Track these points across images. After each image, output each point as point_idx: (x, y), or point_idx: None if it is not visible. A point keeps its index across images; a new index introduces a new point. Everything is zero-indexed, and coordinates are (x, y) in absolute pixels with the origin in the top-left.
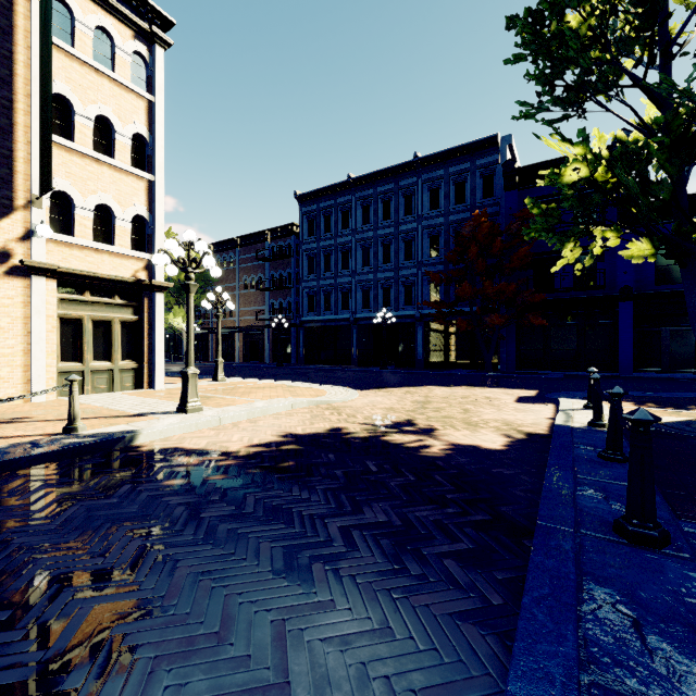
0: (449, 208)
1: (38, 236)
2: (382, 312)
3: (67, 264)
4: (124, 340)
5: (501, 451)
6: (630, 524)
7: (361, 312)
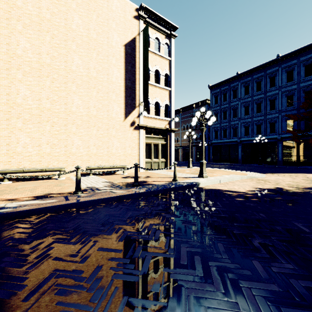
0: (300, 79)
1: (141, 115)
2: (259, 137)
3: (148, 124)
4: (161, 151)
5: None
6: None
7: (243, 137)
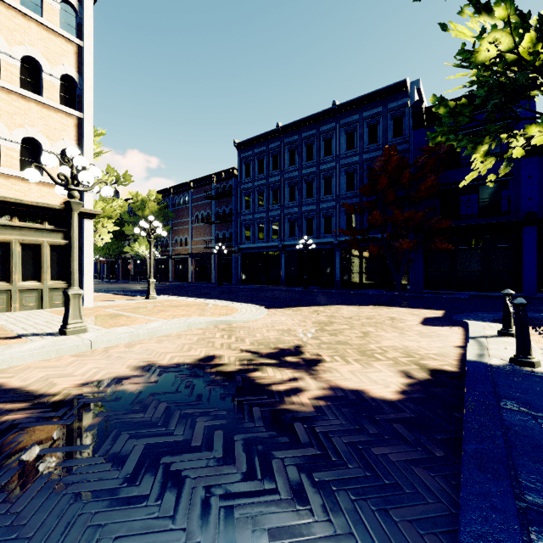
0: (363, 148)
1: None
2: (303, 239)
3: None
4: (55, 262)
5: (394, 404)
6: None
7: (288, 240)
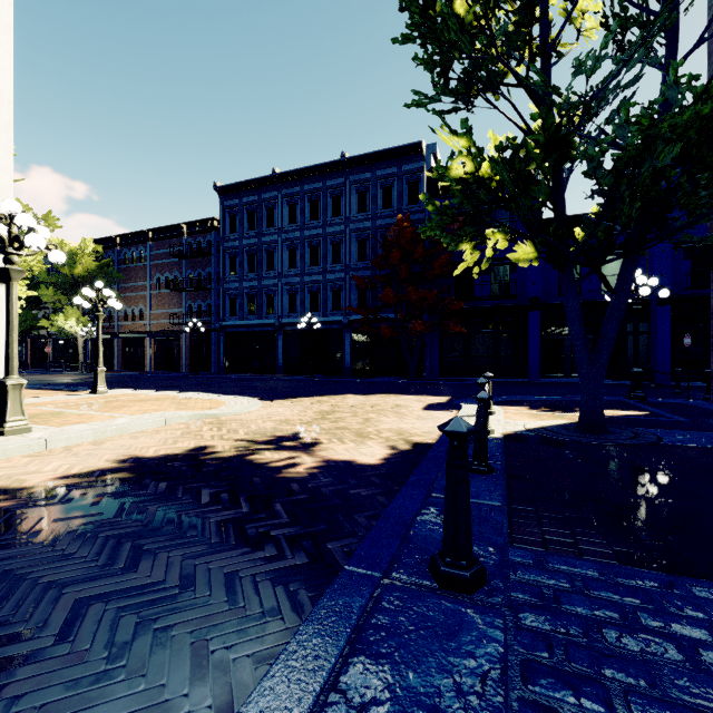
0: (377, 212)
1: None
2: (306, 317)
3: None
4: None
5: (375, 467)
6: (443, 563)
7: (288, 317)
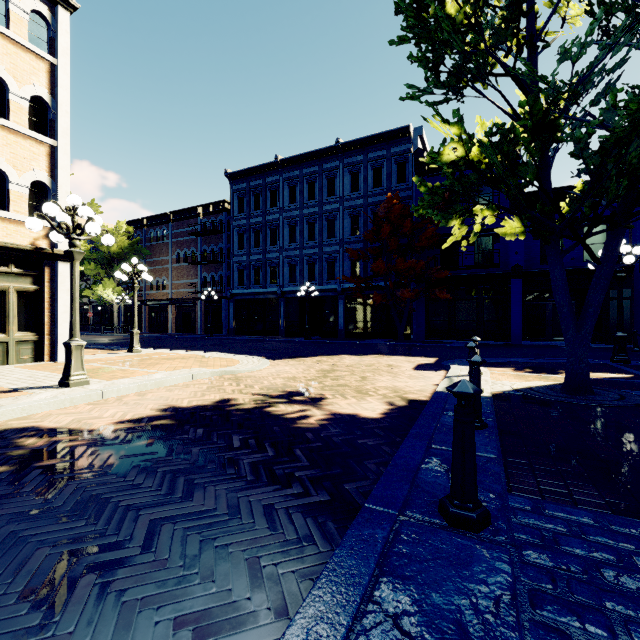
0: (368, 191)
1: None
2: (305, 286)
3: None
4: (22, 311)
5: (377, 420)
6: (452, 505)
7: (288, 286)
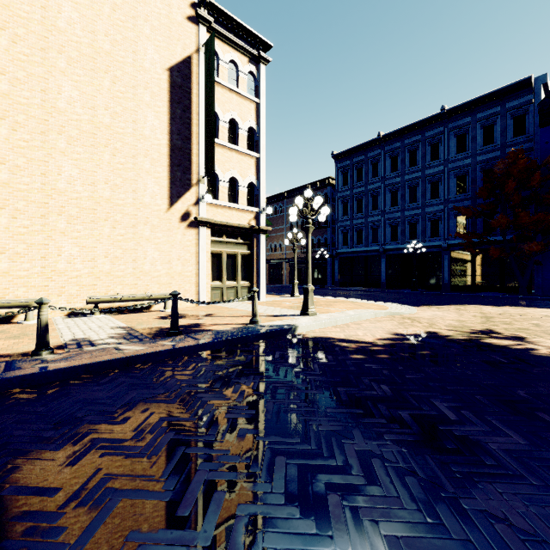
0: (477, 149)
1: (203, 201)
2: (413, 244)
3: (215, 218)
4: (242, 267)
5: None
6: None
7: (389, 244)
